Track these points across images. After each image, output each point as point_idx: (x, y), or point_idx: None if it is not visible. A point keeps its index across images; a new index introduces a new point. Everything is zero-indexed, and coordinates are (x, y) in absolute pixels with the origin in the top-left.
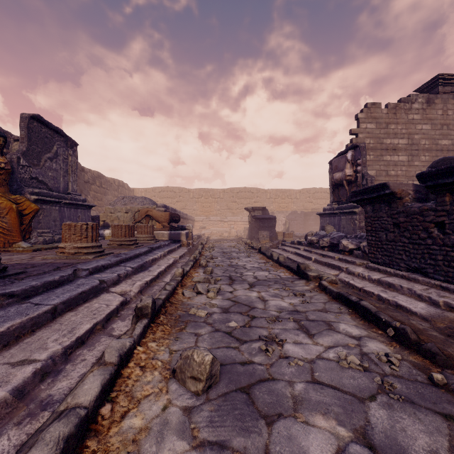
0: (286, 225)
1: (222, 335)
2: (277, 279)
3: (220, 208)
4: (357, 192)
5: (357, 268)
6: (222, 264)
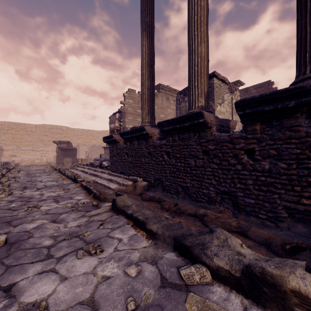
0: (86, 154)
1: (3, 210)
2: (60, 184)
3: (33, 140)
4: (105, 138)
5: (104, 175)
6: (22, 181)
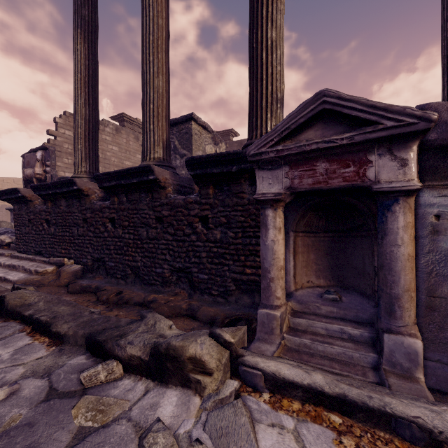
0: None
1: None
2: None
3: None
4: (3, 192)
5: (2, 258)
6: None
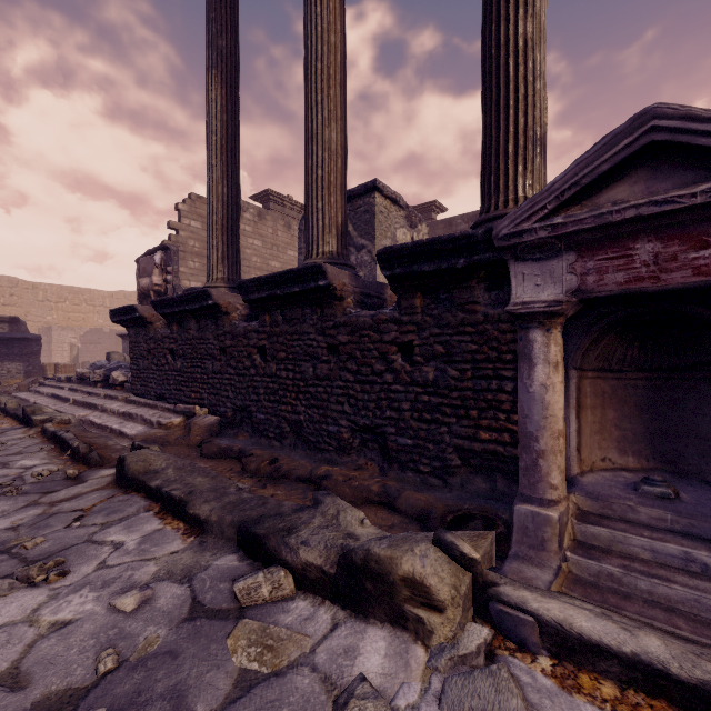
0: (72, 351)
1: None
2: None
3: None
4: (116, 312)
5: (115, 404)
6: None
